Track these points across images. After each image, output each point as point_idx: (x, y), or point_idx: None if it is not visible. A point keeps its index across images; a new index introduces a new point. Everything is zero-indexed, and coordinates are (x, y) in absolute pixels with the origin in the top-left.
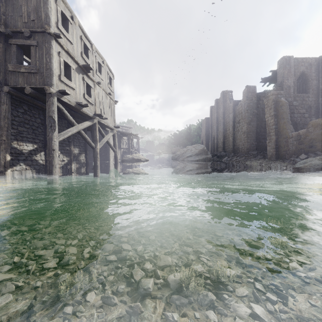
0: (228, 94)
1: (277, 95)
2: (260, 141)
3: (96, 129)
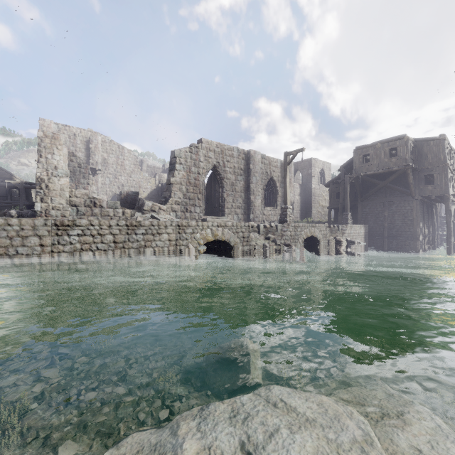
0: None
1: None
2: None
3: None
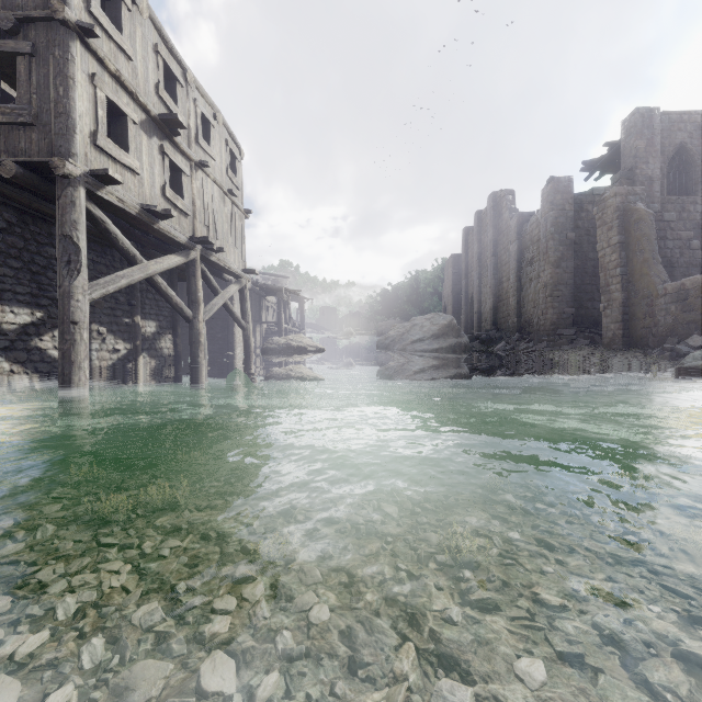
0: (506, 199)
1: (627, 197)
2: (583, 306)
3: (197, 275)
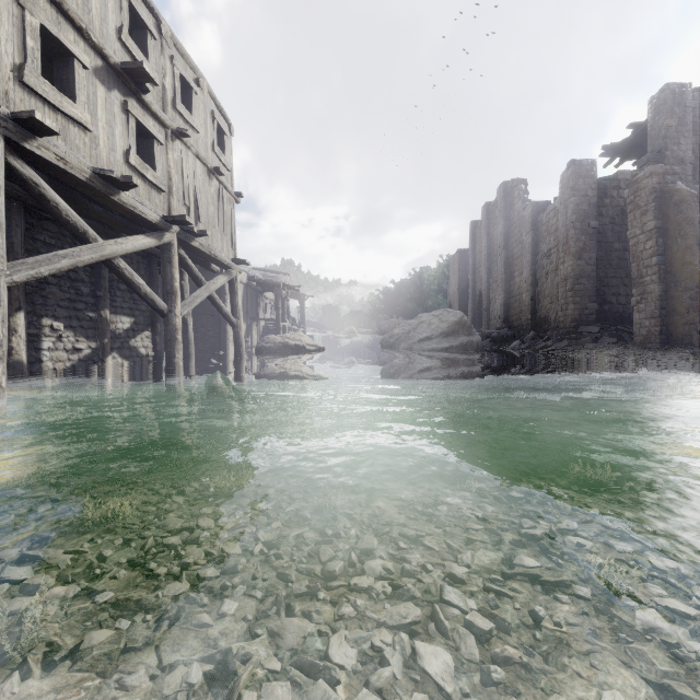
0: (518, 188)
1: (665, 177)
2: (607, 301)
3: (173, 261)
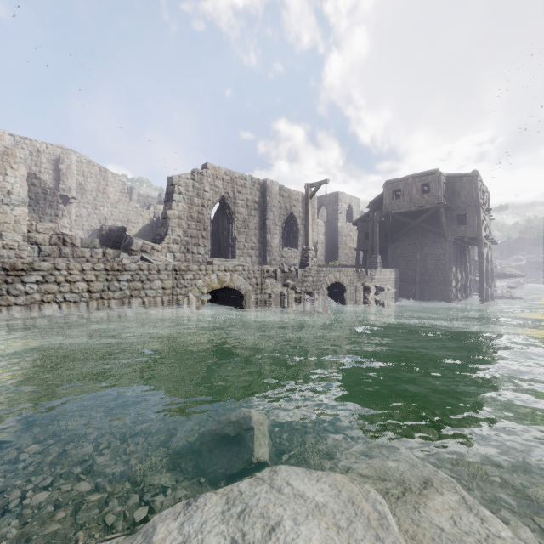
0: None
1: None
2: None
3: (488, 252)
